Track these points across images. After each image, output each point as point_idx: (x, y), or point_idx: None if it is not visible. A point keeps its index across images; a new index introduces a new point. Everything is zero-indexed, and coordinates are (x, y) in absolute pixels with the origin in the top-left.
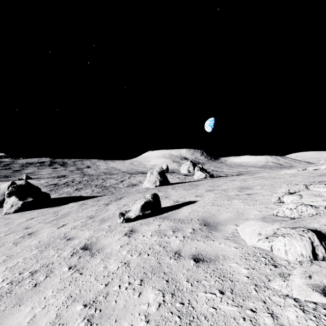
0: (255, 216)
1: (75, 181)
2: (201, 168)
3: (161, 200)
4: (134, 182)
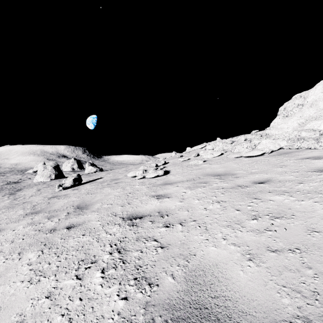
0: None
1: None
2: (92, 163)
3: None
4: (12, 180)
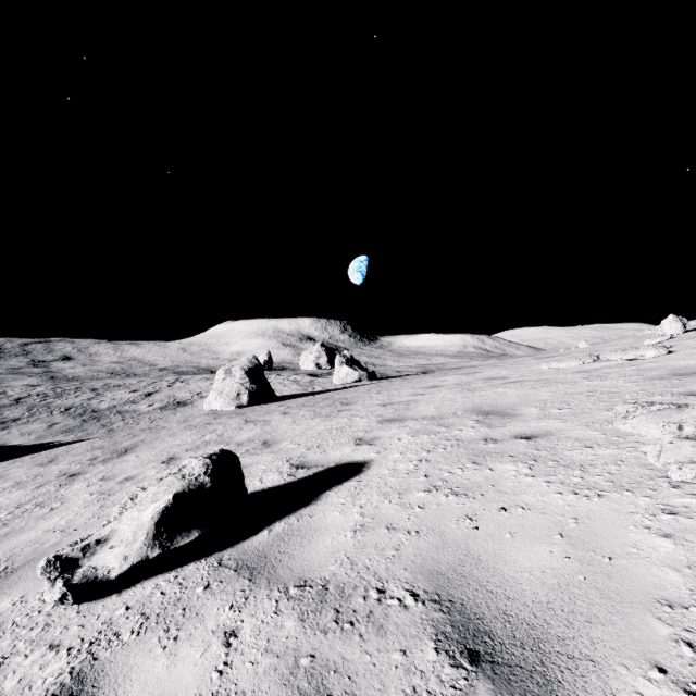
0: (694, 581)
1: (3, 397)
2: (350, 358)
3: (249, 459)
4: (182, 396)
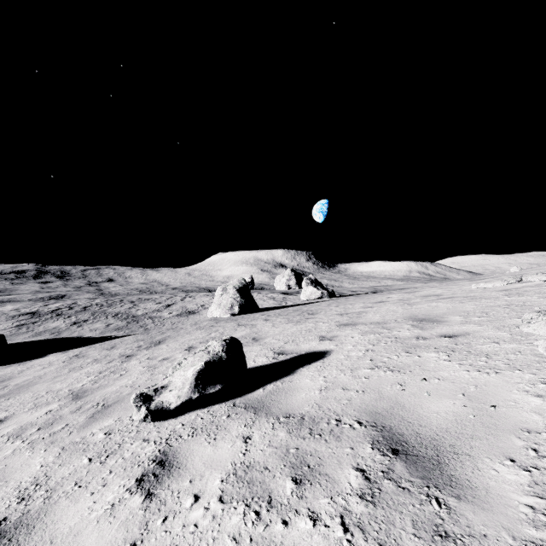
0: None
1: (76, 306)
2: (314, 280)
3: (244, 348)
4: (191, 307)
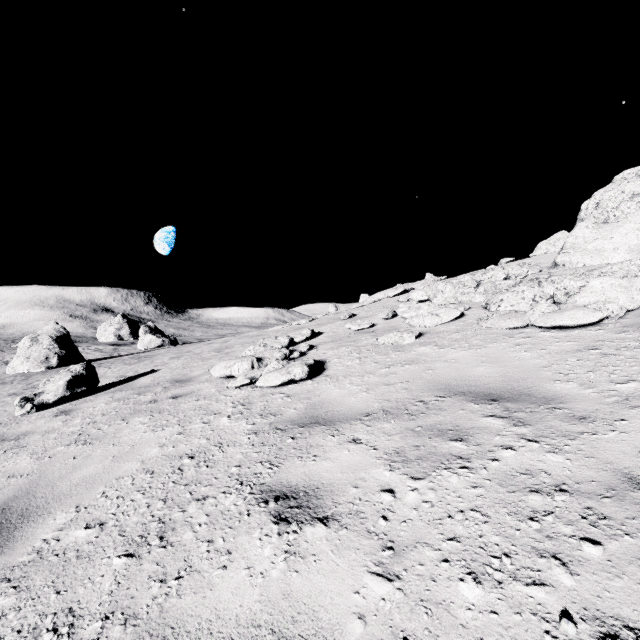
0: None
1: None
2: (154, 328)
3: None
4: None
